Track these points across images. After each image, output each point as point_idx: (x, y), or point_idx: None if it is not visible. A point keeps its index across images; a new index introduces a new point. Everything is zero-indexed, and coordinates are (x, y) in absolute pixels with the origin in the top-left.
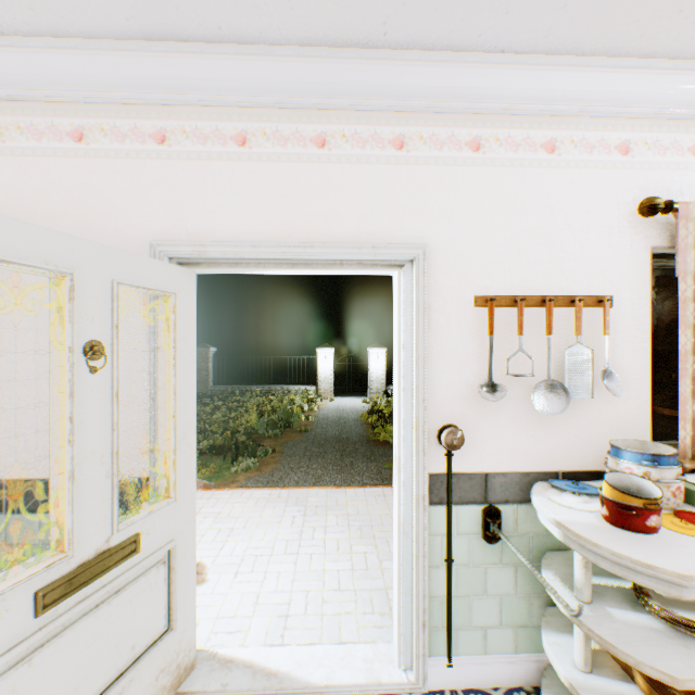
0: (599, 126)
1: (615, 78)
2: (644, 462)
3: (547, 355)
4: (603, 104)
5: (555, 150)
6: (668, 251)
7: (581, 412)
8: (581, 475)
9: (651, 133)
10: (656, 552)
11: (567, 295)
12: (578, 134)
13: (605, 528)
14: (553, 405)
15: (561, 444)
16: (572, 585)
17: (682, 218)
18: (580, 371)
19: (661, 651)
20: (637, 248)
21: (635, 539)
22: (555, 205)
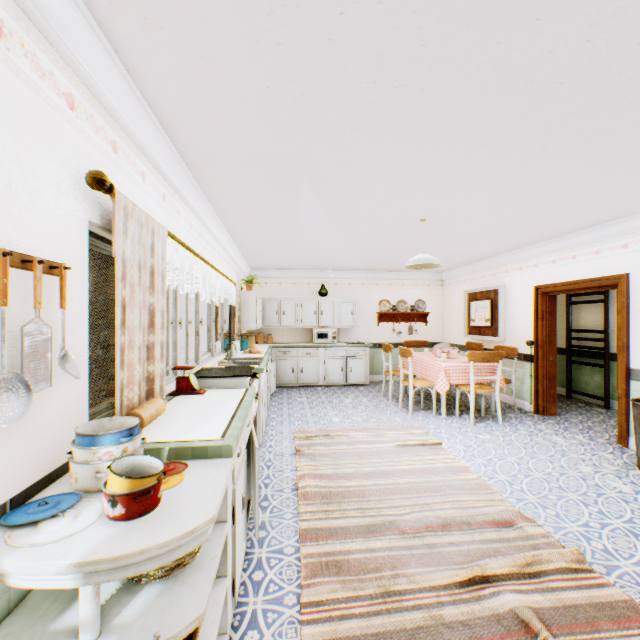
0: (52, 55)
1: (75, 17)
2: (126, 438)
3: (3, 336)
4: (60, 34)
5: (4, 37)
6: (96, 229)
7: (34, 407)
8: (34, 489)
9: (90, 105)
10: (181, 515)
11: (20, 252)
12: (31, 42)
13: (128, 528)
14: (13, 408)
15: (13, 460)
16: (70, 635)
17: (119, 204)
18: (41, 355)
19: (180, 604)
20: (82, 217)
21: (158, 517)
22: (4, 118)
